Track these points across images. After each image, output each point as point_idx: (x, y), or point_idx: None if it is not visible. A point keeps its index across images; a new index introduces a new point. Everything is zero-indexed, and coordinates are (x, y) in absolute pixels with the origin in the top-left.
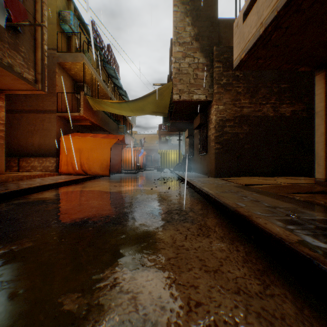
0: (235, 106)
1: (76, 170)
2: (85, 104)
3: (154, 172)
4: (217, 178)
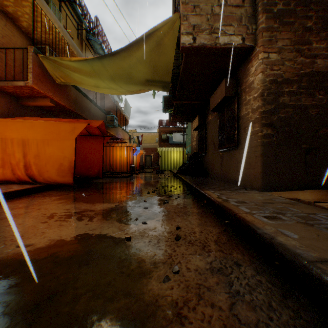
0: (299, 55)
1: (18, 176)
2: (38, 70)
3: (152, 176)
4: (266, 191)
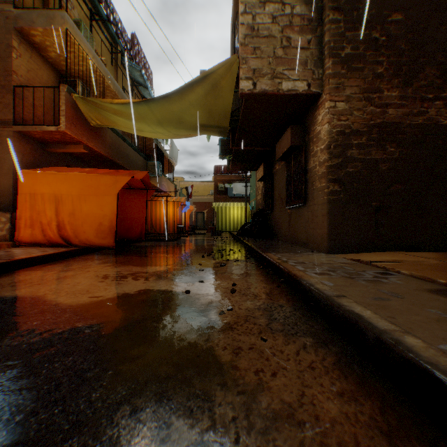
0: (370, 104)
1: (50, 237)
2: (71, 112)
3: (205, 239)
4: (333, 253)
